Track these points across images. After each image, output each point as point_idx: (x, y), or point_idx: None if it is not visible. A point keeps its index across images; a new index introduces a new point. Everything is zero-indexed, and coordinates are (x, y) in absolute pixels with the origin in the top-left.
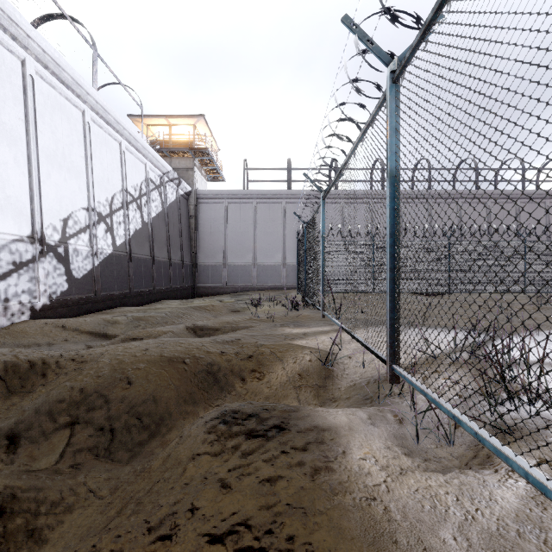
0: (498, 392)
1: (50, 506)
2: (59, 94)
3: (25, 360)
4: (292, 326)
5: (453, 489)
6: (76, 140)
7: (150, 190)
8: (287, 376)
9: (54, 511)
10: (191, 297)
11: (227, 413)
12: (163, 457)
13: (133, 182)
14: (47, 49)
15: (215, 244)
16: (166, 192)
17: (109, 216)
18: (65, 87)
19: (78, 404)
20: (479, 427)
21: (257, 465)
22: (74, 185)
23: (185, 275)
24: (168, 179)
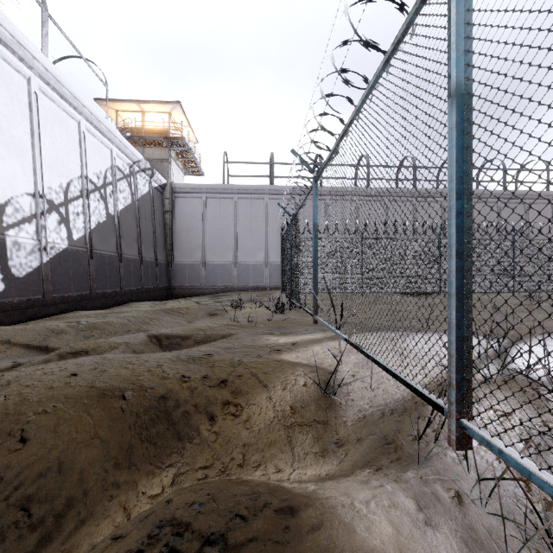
0: None
1: None
2: None
3: None
4: (278, 333)
5: None
6: (18, 111)
7: (117, 179)
8: (274, 410)
9: None
10: (165, 299)
11: (161, 536)
12: None
13: (95, 168)
14: None
15: (192, 241)
16: (136, 183)
17: (63, 206)
18: (3, 46)
19: None
20: None
21: None
22: (15, 165)
23: (158, 275)
24: (139, 169)
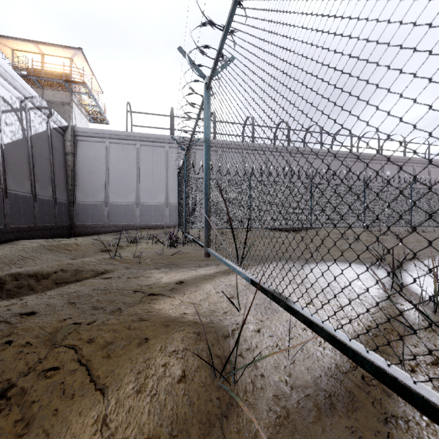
0: None
1: None
2: None
3: None
4: (165, 269)
5: None
6: None
7: (1, 110)
8: None
9: None
10: (66, 237)
11: None
12: None
13: None
14: None
15: (95, 183)
16: (29, 119)
17: None
18: None
19: None
20: None
21: None
22: None
23: (58, 213)
24: (33, 106)
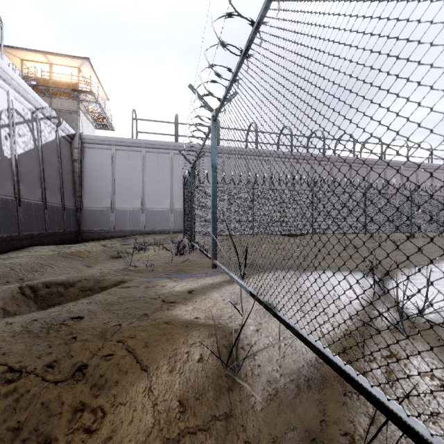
0: None
1: None
2: None
3: None
4: (176, 278)
5: None
6: None
7: (15, 122)
8: (155, 413)
9: None
10: (74, 242)
11: None
12: None
13: None
14: None
15: (102, 189)
16: (40, 129)
17: None
18: None
19: None
20: None
21: None
22: None
23: (66, 219)
24: (44, 116)
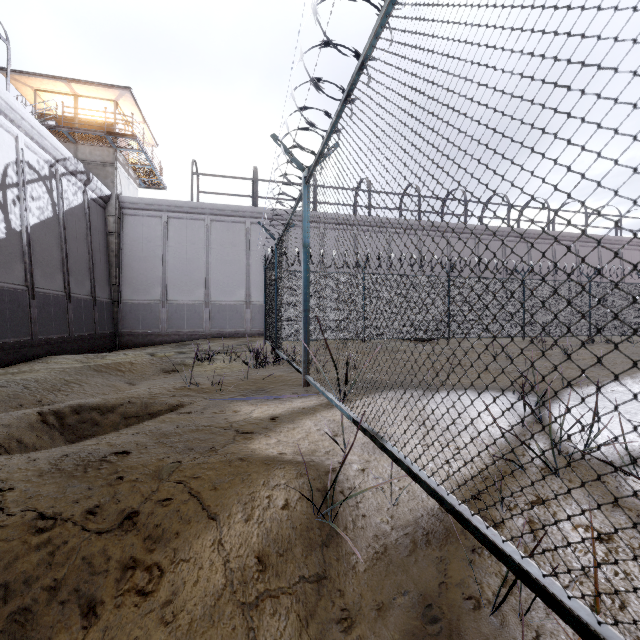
0: None
1: None
2: None
3: None
4: (254, 400)
5: None
6: None
7: (26, 180)
8: (226, 571)
9: None
10: (109, 350)
11: None
12: None
13: None
14: None
15: (148, 274)
16: (61, 190)
17: None
18: None
19: None
20: None
21: None
22: None
23: (98, 317)
24: (66, 171)
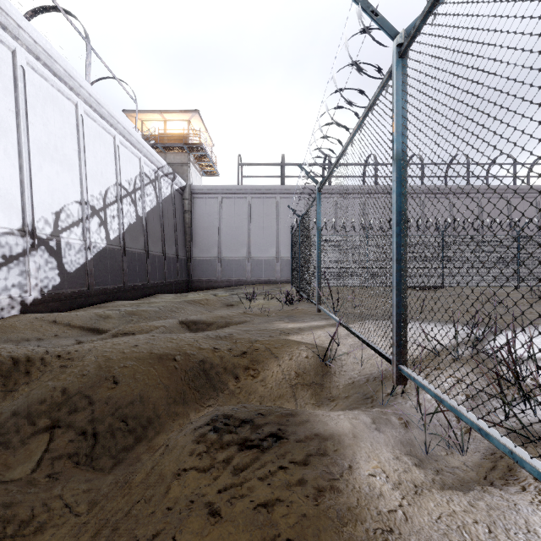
0: (507, 391)
1: (18, 527)
2: (51, 86)
3: (8, 357)
4: (287, 320)
5: (481, 516)
6: (69, 132)
7: (144, 184)
8: (283, 374)
9: (23, 532)
10: (185, 292)
11: (218, 419)
12: (146, 470)
13: (127, 176)
14: (39, 40)
15: (209, 239)
16: (160, 187)
17: (102, 210)
18: (58, 79)
19: (60, 405)
20: (514, 444)
21: (251, 484)
22: (67, 178)
23: (179, 269)
24: (163, 174)
